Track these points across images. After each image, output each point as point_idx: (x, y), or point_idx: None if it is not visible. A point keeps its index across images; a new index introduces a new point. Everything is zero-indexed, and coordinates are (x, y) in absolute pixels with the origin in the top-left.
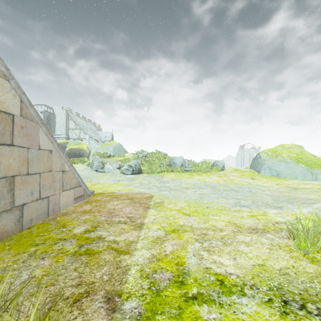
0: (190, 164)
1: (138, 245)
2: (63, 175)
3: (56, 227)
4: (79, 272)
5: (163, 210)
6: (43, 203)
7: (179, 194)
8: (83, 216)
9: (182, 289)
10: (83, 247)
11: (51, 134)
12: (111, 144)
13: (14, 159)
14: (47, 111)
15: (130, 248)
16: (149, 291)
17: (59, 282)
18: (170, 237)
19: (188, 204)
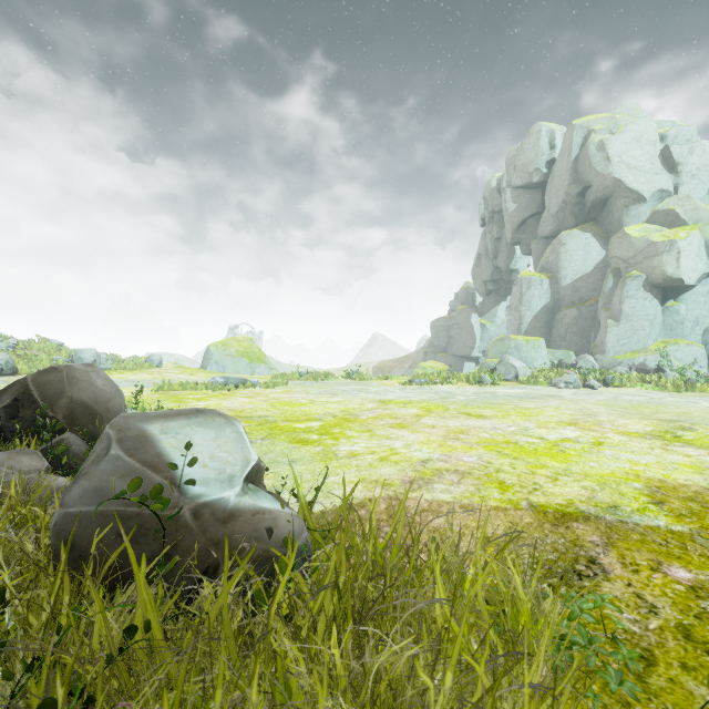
0: (110, 360)
1: None
2: None
3: None
4: None
5: None
6: None
7: None
8: None
9: None
10: None
11: None
12: None
13: None
14: None
15: None
16: None
17: None
18: None
19: None
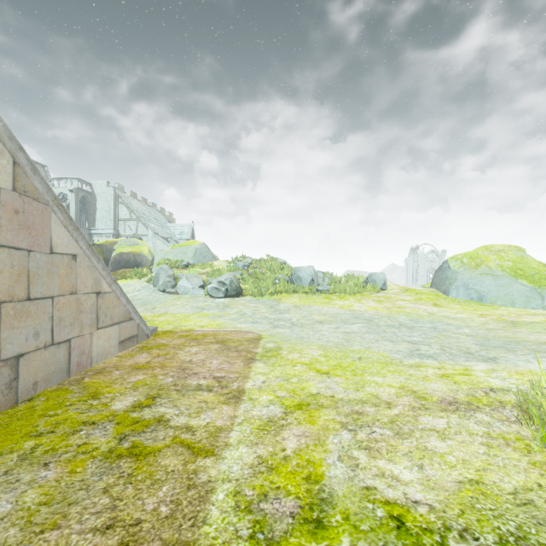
0: (326, 279)
1: (231, 436)
2: (98, 301)
3: (81, 398)
4: (113, 496)
5: (280, 365)
6: (60, 352)
7: (308, 334)
8: (133, 376)
9: (319, 538)
10: (125, 440)
11: (76, 225)
12: (189, 244)
13: (1, 272)
14: (82, 189)
15: (216, 442)
16: (252, 544)
17: (71, 520)
18: (293, 419)
19: (325, 353)
